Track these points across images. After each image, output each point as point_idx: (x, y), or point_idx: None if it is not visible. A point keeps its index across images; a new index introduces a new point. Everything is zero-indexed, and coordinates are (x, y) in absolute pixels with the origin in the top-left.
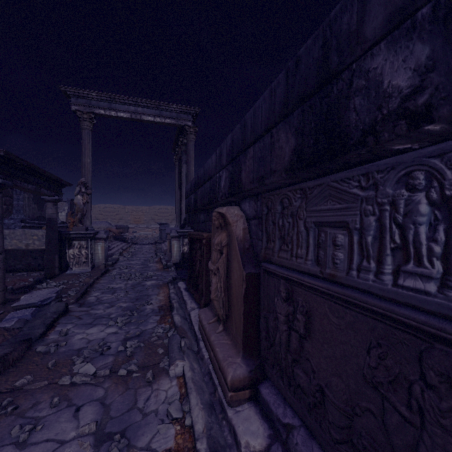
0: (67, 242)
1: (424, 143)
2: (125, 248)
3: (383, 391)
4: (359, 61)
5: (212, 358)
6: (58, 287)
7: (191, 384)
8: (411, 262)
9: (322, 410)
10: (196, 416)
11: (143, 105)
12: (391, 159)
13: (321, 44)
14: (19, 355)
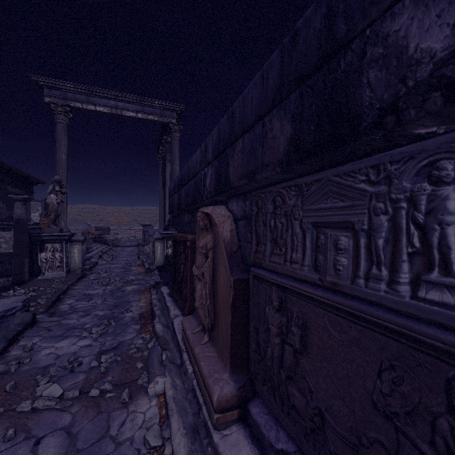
0: (39, 245)
1: (453, 126)
2: (105, 251)
3: (399, 424)
4: (374, 24)
5: (196, 373)
6: (26, 294)
7: (172, 405)
8: (435, 270)
9: (321, 437)
10: (178, 444)
11: (124, 100)
12: (409, 146)
13: (324, 12)
14: None
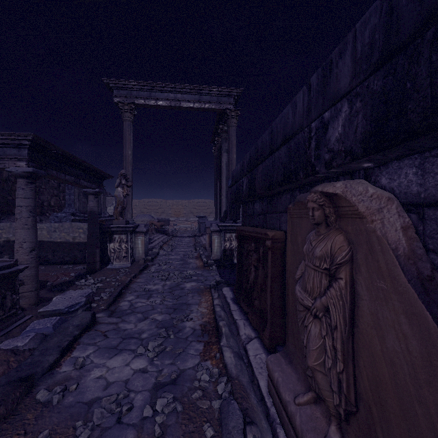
0: (108, 236)
1: None
2: (165, 241)
3: None
4: None
5: None
6: (95, 285)
7: None
8: None
9: None
10: None
11: (182, 91)
12: None
13: None
14: (7, 410)
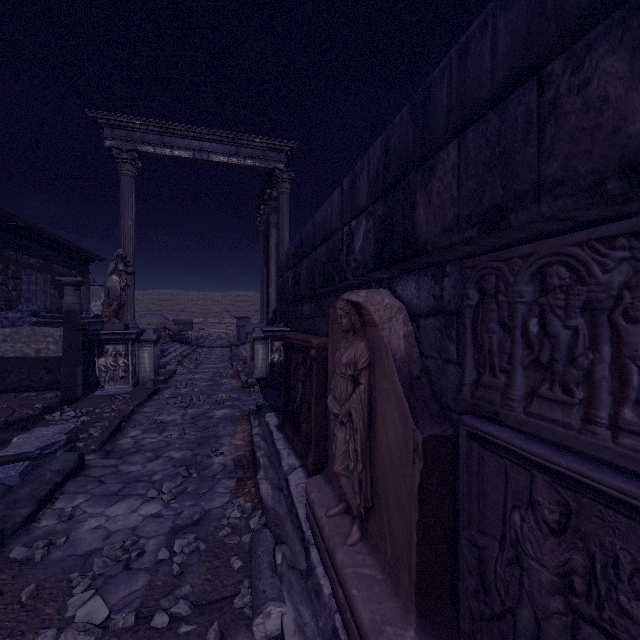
0: (96, 347)
1: None
2: (186, 354)
3: None
4: None
5: (340, 603)
6: (77, 419)
7: None
8: None
9: None
10: None
11: (211, 139)
12: None
13: None
14: None
